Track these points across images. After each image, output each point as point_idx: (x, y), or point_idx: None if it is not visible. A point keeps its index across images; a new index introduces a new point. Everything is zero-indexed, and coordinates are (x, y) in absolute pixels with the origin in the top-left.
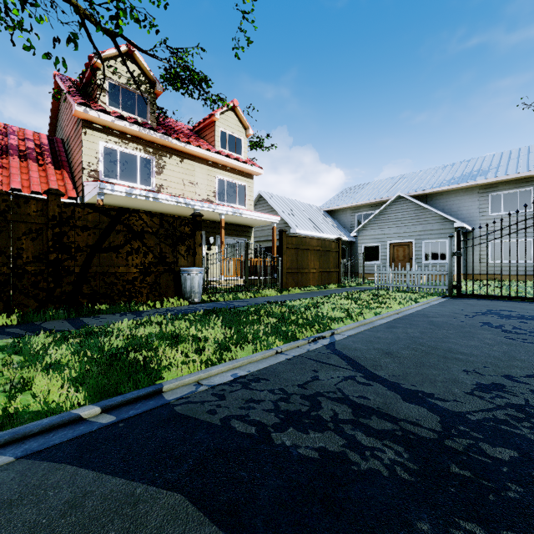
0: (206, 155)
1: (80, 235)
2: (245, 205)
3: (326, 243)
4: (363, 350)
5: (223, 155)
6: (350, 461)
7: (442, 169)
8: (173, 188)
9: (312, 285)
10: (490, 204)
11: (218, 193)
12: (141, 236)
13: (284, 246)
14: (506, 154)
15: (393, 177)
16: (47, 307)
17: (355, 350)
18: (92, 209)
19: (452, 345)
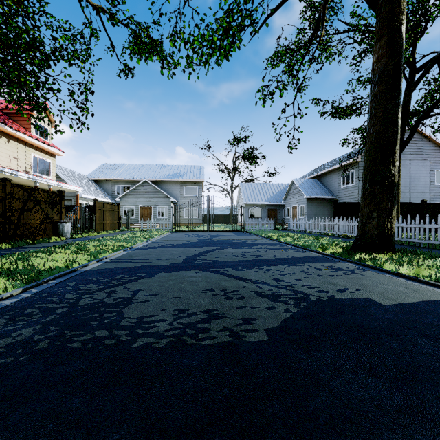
0: (29, 140)
1: (16, 203)
2: (51, 176)
3: (113, 206)
4: (162, 241)
5: (36, 139)
6: (175, 246)
7: (164, 167)
8: (2, 161)
9: (108, 230)
10: (184, 190)
11: (33, 167)
12: (40, 203)
13: (97, 208)
14: (189, 167)
15: (137, 164)
16: (6, 241)
17: (160, 241)
18: (21, 188)
19: (180, 239)
